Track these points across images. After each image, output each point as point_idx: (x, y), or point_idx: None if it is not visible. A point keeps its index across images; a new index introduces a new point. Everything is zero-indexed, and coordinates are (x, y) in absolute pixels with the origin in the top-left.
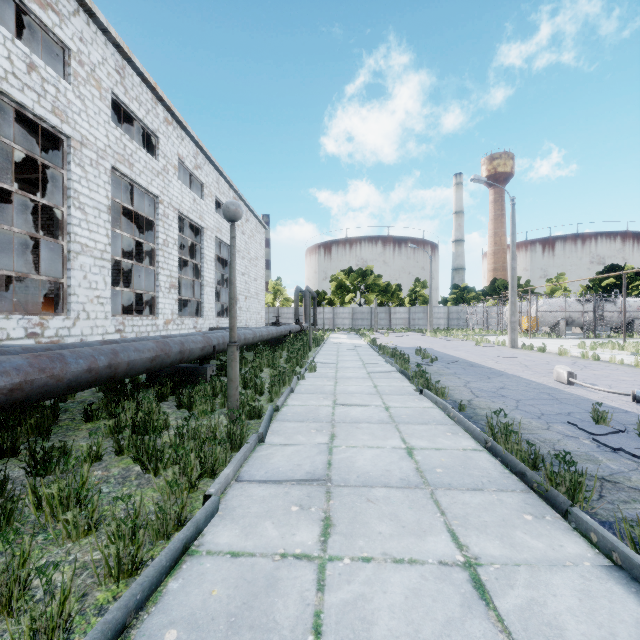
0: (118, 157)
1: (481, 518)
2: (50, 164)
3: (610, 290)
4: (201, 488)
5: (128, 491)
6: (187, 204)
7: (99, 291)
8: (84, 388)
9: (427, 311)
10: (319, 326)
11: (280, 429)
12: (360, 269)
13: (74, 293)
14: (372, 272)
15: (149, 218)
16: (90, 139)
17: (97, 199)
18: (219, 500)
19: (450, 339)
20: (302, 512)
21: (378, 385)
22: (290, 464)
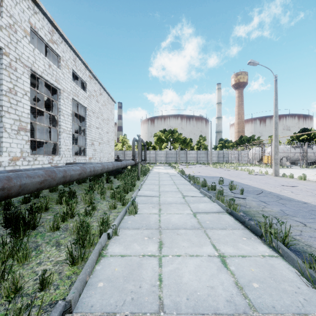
0: None
1: None
2: None
3: (304, 142)
4: None
5: None
6: (41, 66)
7: None
8: None
9: (207, 153)
10: (147, 161)
11: None
12: (170, 129)
13: None
14: (177, 131)
15: None
16: None
17: None
18: None
19: (226, 169)
20: None
21: (225, 254)
22: None
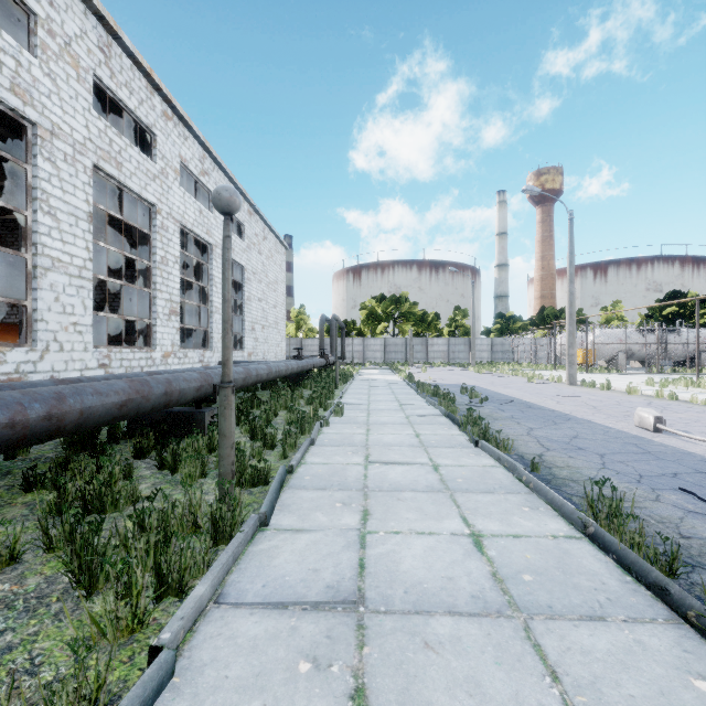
0: (102, 154)
1: (622, 688)
2: (8, 156)
3: (672, 319)
4: (157, 620)
5: (36, 628)
6: (191, 216)
7: (76, 317)
8: (4, 450)
9: (468, 343)
10: (347, 360)
11: (293, 502)
12: (393, 296)
13: (42, 319)
14: (407, 299)
15: (143, 230)
16: (64, 129)
17: (73, 203)
18: (175, 657)
19: (497, 374)
20: (317, 676)
21: (421, 433)
22: (302, 569)
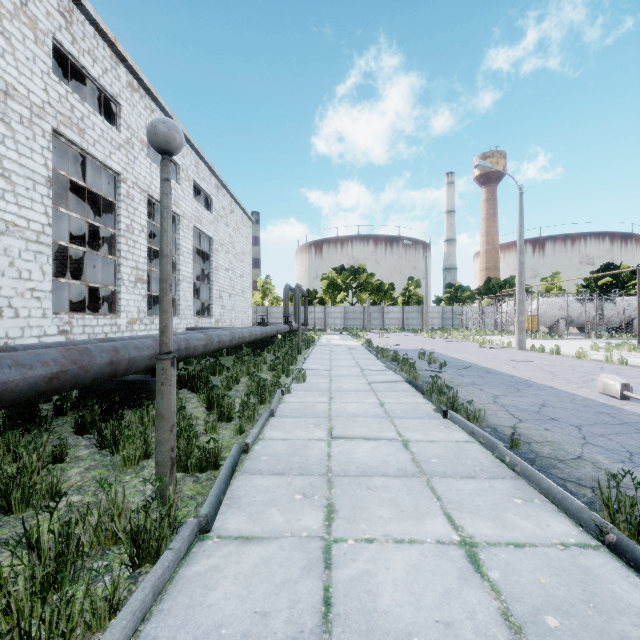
0: (62, 119)
1: None
2: None
3: (606, 289)
4: None
5: None
6: (158, 186)
7: (34, 282)
8: None
9: (421, 311)
10: (310, 326)
11: (244, 493)
12: (352, 267)
13: None
14: (365, 270)
15: (108, 198)
16: (20, 90)
17: (30, 167)
18: None
19: (449, 340)
20: None
21: (385, 402)
22: (246, 611)
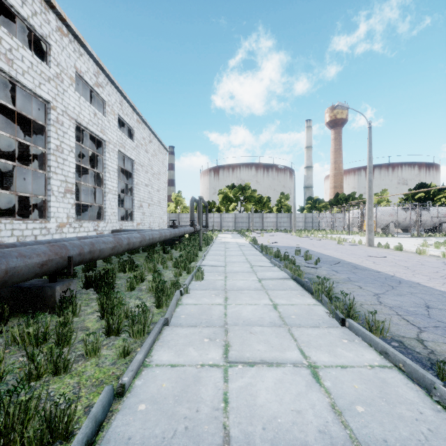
0: None
1: None
2: None
3: (421, 201)
4: None
5: None
6: (86, 116)
7: None
8: None
9: (290, 216)
10: (210, 227)
11: None
12: (240, 185)
13: None
14: (249, 187)
15: (38, 122)
16: None
17: None
18: None
19: (313, 238)
20: None
21: (277, 303)
22: None
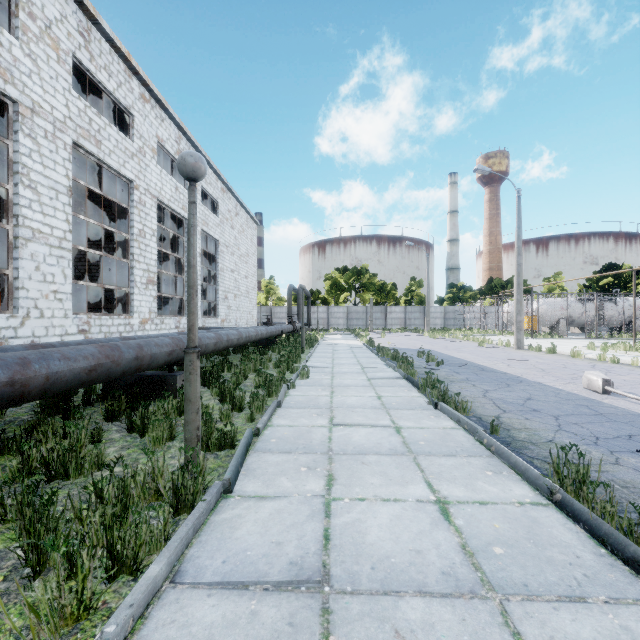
0: (82, 132)
1: None
2: None
3: (608, 289)
4: (107, 603)
5: None
6: (168, 192)
7: (56, 285)
8: None
9: (423, 311)
10: (313, 326)
11: (258, 466)
12: (355, 268)
13: (22, 287)
14: (367, 271)
15: (122, 205)
16: (44, 107)
17: (54, 178)
18: None
19: (450, 339)
20: None
21: (382, 396)
22: (265, 541)
